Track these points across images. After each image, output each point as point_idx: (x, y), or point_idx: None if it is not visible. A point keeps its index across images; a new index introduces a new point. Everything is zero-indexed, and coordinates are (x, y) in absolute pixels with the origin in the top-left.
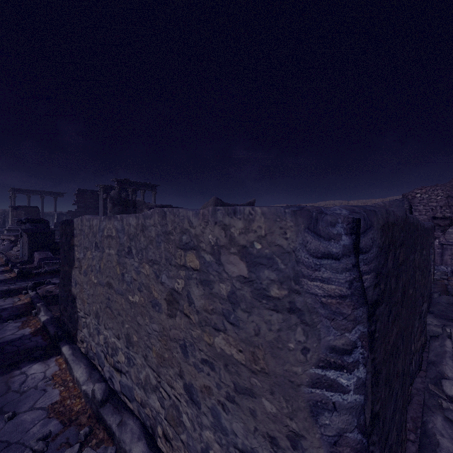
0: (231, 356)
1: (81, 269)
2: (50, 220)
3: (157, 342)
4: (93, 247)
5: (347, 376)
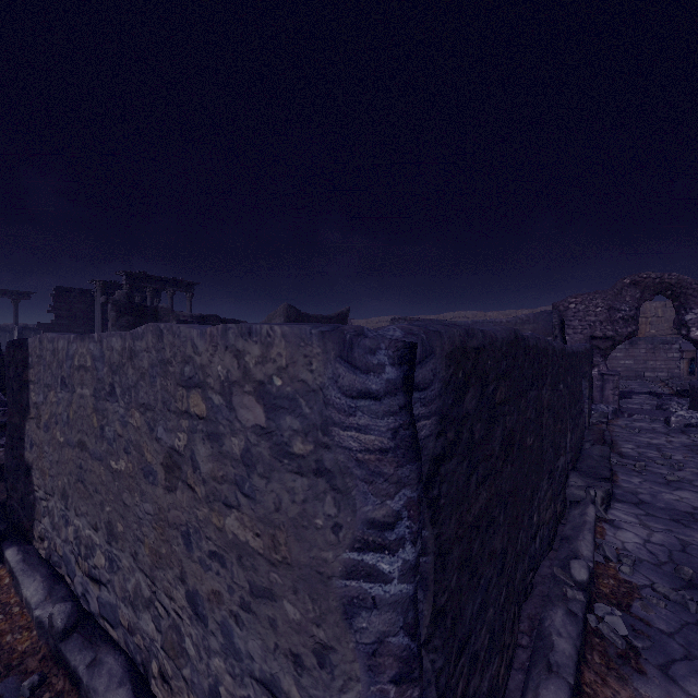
0: (246, 543)
1: (40, 420)
2: (6, 338)
3: (151, 532)
4: (59, 384)
5: (390, 560)
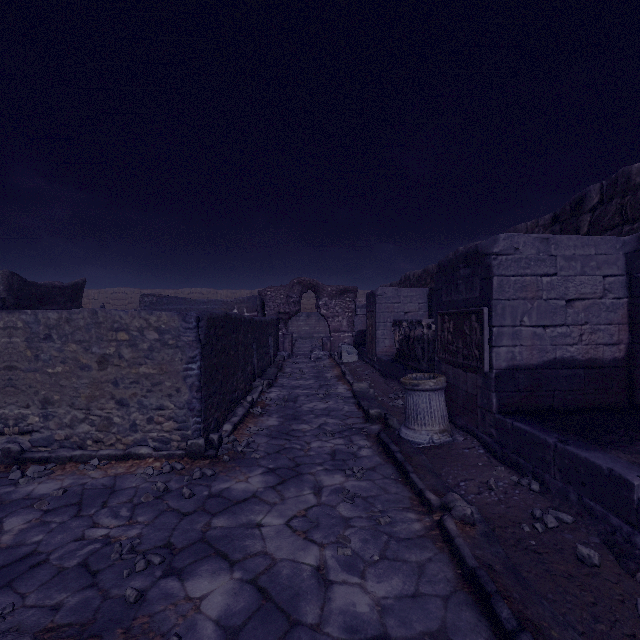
0: (150, 373)
1: None
2: None
3: (87, 390)
4: None
5: (195, 365)
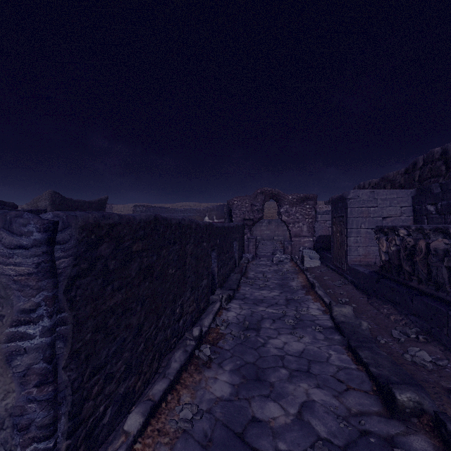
0: None
1: None
2: None
3: None
4: None
5: (34, 327)
